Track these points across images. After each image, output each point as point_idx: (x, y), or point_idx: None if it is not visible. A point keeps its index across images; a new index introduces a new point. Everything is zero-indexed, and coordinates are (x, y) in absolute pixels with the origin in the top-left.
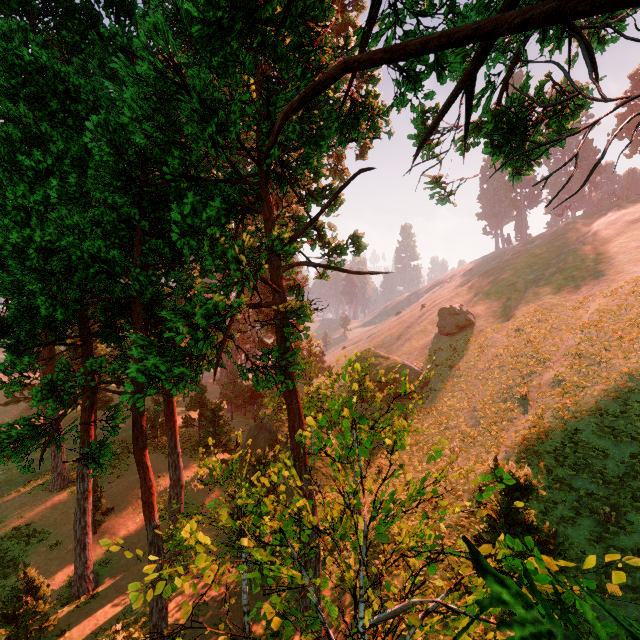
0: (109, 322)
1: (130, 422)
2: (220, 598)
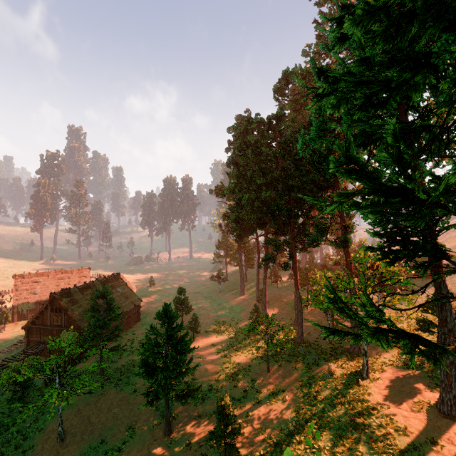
0: (279, 229)
1: (261, 276)
2: (316, 333)
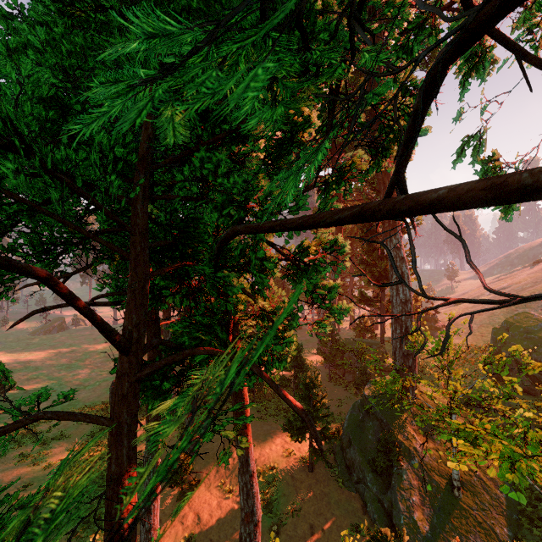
0: None
1: None
2: None
